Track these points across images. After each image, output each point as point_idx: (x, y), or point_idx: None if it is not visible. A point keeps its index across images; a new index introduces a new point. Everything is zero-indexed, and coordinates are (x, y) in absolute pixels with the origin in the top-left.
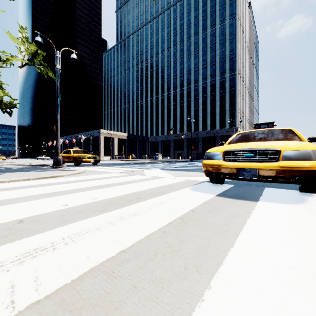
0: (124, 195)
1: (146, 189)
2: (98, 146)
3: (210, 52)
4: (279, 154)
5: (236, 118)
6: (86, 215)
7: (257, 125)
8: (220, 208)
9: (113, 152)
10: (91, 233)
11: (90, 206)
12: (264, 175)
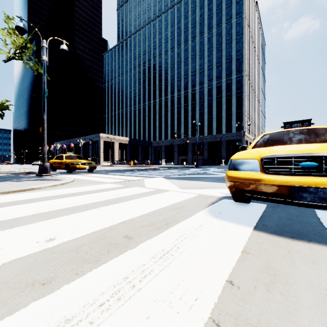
0: (105, 229)
1: (143, 214)
2: (98, 151)
3: (216, 53)
4: None
5: (243, 122)
6: None
7: (288, 124)
8: (280, 269)
9: (114, 157)
10: None
11: (27, 265)
12: None
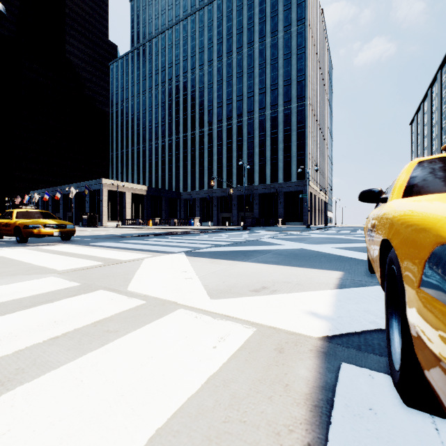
0: None
1: None
2: (99, 206)
3: (270, 71)
4: None
5: (306, 167)
6: None
7: None
8: None
9: (124, 214)
10: None
11: None
12: None
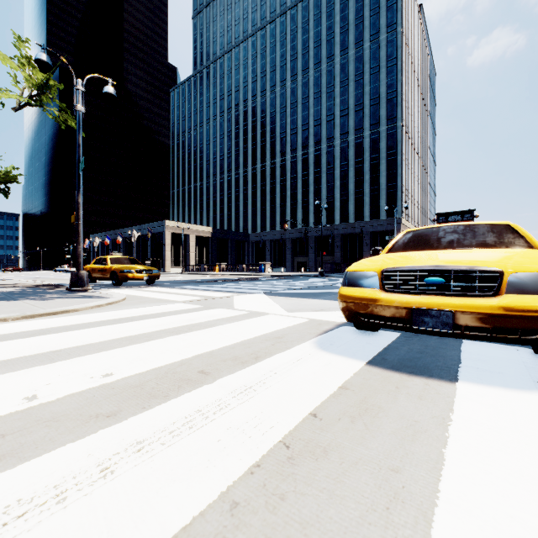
0: (175, 364)
1: (227, 346)
2: (161, 250)
3: (354, 89)
4: (500, 281)
5: (398, 201)
6: (60, 434)
7: (442, 216)
8: (376, 404)
9: (188, 259)
10: (30, 518)
11: (86, 400)
12: (470, 325)
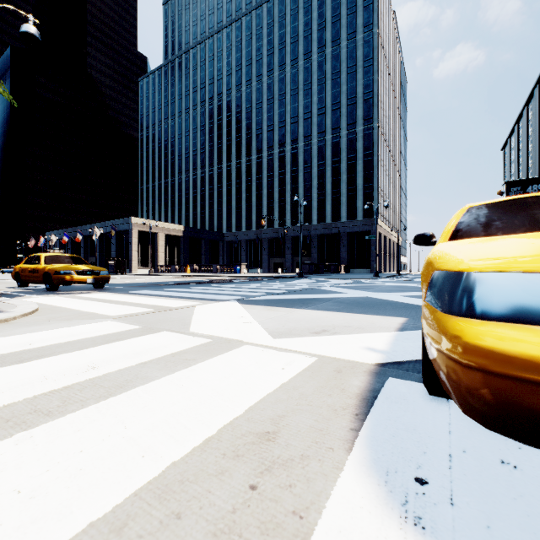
0: None
1: (104, 514)
2: (127, 249)
3: (331, 87)
4: None
5: (374, 202)
6: None
7: (516, 186)
8: None
9: (157, 260)
10: None
11: None
12: None
